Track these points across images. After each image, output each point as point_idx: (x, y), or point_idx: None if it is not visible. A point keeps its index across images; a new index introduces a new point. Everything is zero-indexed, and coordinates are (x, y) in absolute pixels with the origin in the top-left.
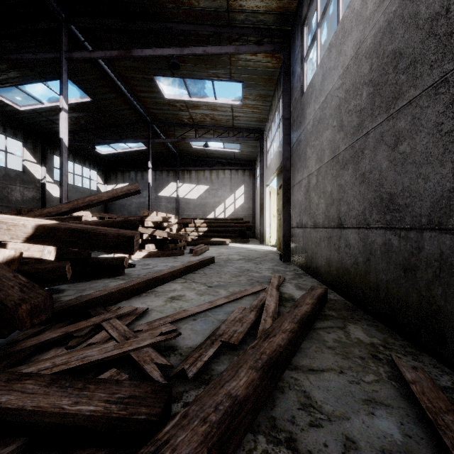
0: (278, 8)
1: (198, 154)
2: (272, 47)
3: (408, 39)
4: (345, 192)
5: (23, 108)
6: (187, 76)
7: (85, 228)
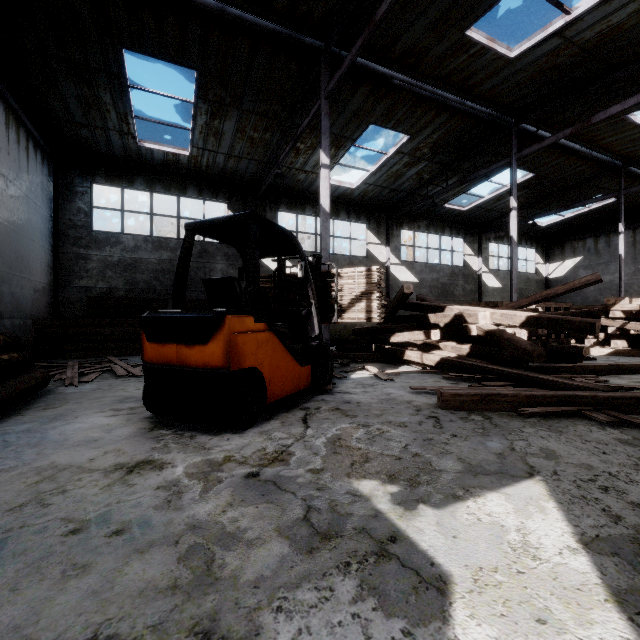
0: None
1: None
2: None
3: None
4: None
5: (466, 207)
6: None
7: (557, 317)
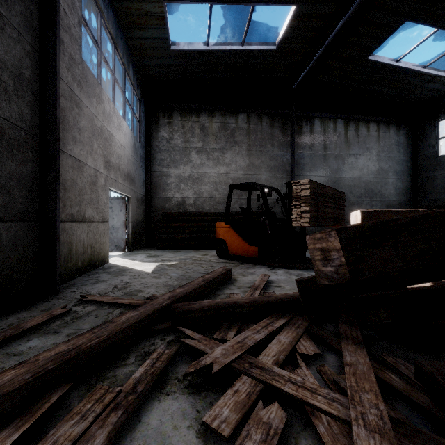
0: None
1: None
2: None
3: None
4: None
5: None
6: None
7: None
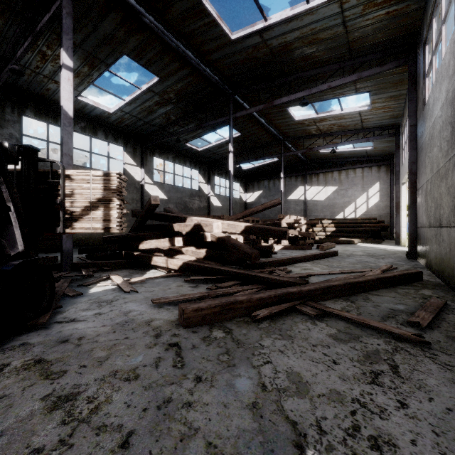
0: (400, 32)
1: (326, 157)
2: (395, 64)
3: None
4: (442, 199)
5: (201, 149)
6: (314, 101)
7: (264, 227)
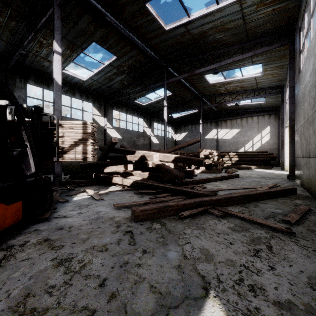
0: (282, 22)
1: (232, 108)
2: (279, 44)
3: None
4: (310, 138)
5: (145, 104)
6: (223, 70)
7: (188, 157)
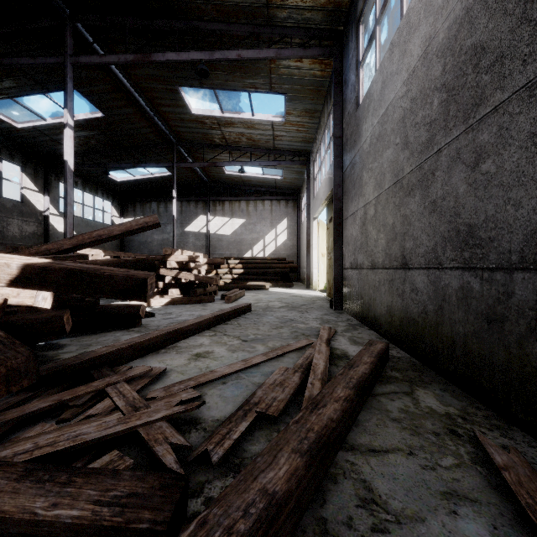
0: (328, 4)
1: (233, 181)
2: (320, 51)
3: (494, 29)
4: (411, 224)
5: (22, 125)
6: (219, 86)
7: (85, 269)
